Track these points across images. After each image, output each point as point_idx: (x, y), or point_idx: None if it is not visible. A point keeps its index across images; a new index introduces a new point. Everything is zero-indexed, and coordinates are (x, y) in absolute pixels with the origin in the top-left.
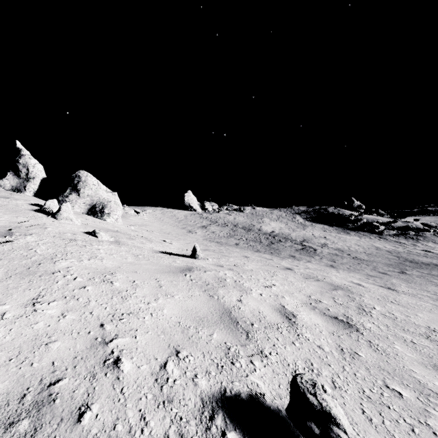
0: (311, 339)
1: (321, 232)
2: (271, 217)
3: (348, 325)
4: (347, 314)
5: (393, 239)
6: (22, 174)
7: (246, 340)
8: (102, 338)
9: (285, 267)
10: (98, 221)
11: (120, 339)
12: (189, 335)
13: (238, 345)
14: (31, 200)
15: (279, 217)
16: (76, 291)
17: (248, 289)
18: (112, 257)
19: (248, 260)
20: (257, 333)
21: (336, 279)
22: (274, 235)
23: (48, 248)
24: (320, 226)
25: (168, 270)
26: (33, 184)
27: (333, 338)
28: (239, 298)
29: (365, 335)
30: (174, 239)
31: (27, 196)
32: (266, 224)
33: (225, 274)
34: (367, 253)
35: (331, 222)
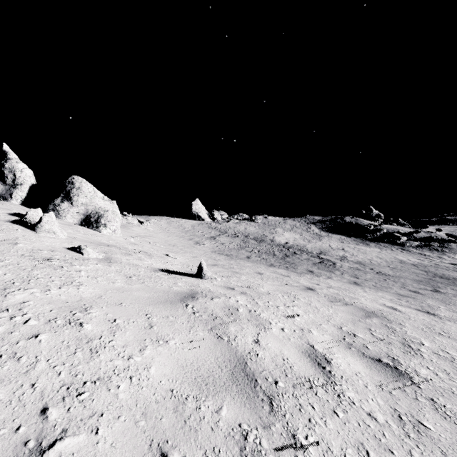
0: (357, 402)
1: (338, 243)
2: (284, 227)
3: (397, 372)
4: (391, 354)
5: (417, 251)
6: (8, 180)
7: (270, 415)
8: (37, 440)
9: (305, 286)
10: (91, 233)
11: (69, 439)
12: (186, 416)
13: (259, 428)
14: (13, 209)
15: (293, 227)
16: (22, 343)
17: (266, 322)
18: (95, 282)
19: (263, 278)
20: (284, 399)
21: (366, 302)
22: (288, 246)
23: (7, 273)
24: (337, 237)
25: (165, 299)
26: (21, 191)
27: (383, 396)
28: (256, 338)
29: (423, 388)
30: (180, 253)
31: (12, 205)
32: (279, 234)
33: (237, 300)
34: (391, 267)
35: (349, 233)
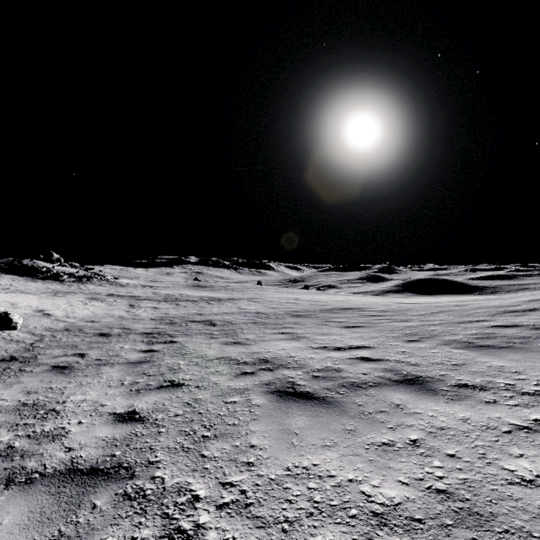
0: None
1: (9, 281)
2: None
3: None
4: None
5: (69, 284)
6: None
7: None
8: None
9: None
10: None
11: None
12: None
13: None
14: None
15: None
16: None
17: None
18: None
19: None
20: None
21: None
22: None
23: None
24: (10, 277)
25: None
26: None
27: None
28: None
29: None
30: None
31: None
32: None
33: None
34: (37, 290)
35: (23, 273)
